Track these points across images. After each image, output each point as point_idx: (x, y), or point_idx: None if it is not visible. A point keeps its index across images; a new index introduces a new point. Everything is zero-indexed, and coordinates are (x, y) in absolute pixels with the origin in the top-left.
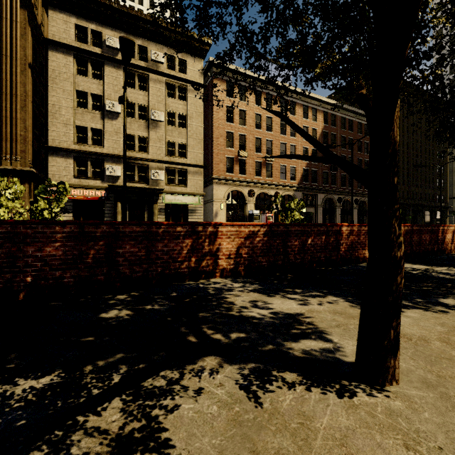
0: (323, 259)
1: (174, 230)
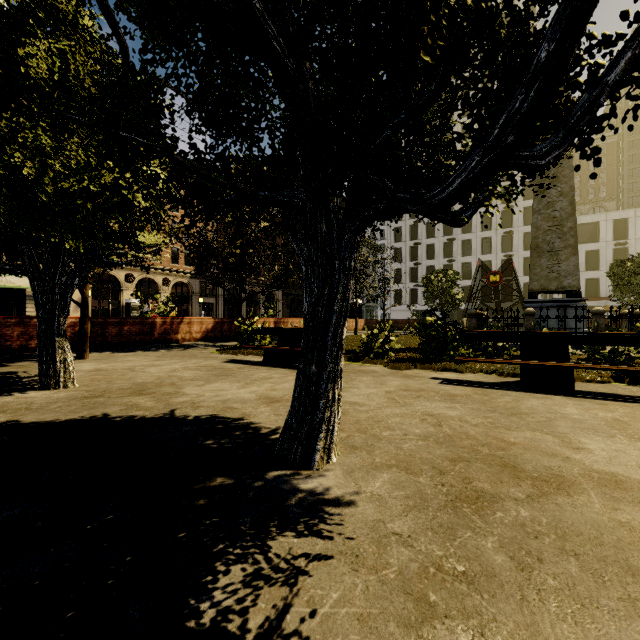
0: (139, 340)
1: (6, 321)
